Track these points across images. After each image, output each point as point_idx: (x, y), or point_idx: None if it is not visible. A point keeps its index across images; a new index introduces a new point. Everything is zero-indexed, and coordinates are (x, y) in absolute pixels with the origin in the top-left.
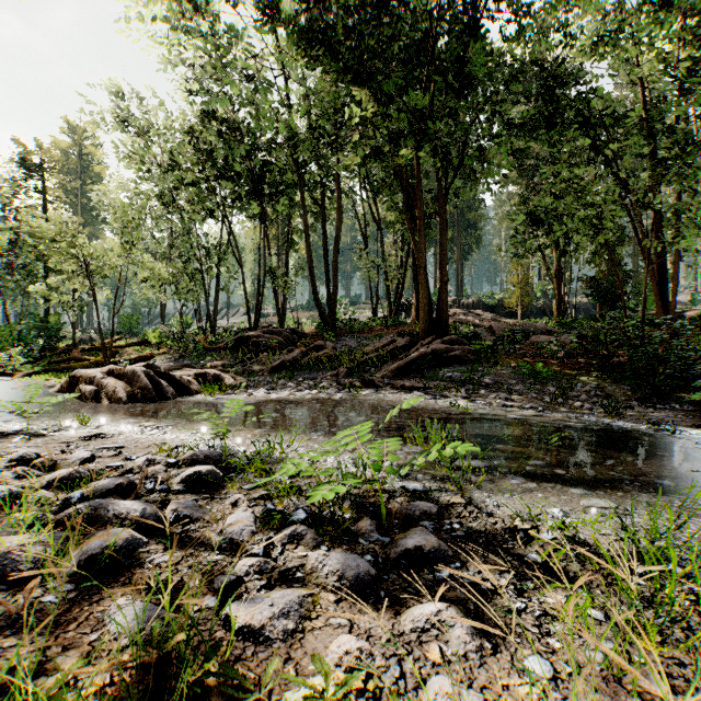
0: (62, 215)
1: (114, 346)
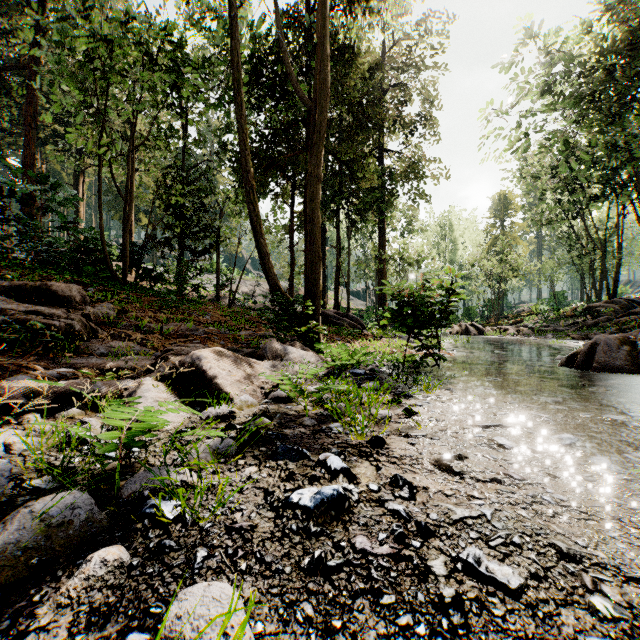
0: (474, 253)
1: (521, 315)
